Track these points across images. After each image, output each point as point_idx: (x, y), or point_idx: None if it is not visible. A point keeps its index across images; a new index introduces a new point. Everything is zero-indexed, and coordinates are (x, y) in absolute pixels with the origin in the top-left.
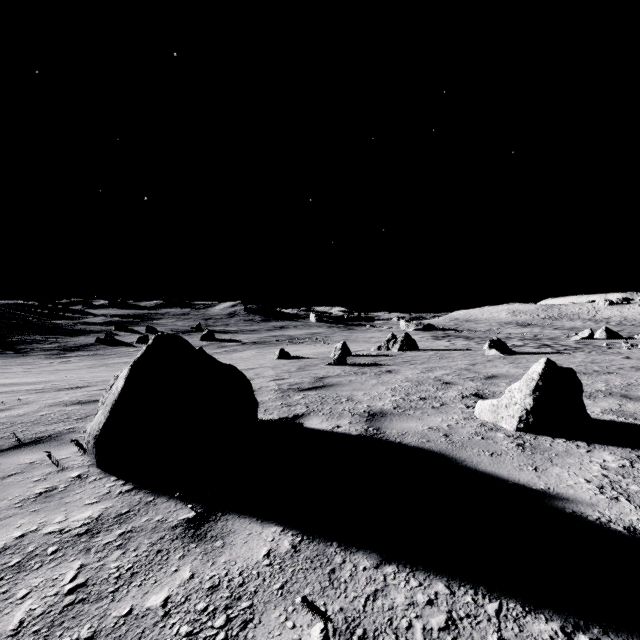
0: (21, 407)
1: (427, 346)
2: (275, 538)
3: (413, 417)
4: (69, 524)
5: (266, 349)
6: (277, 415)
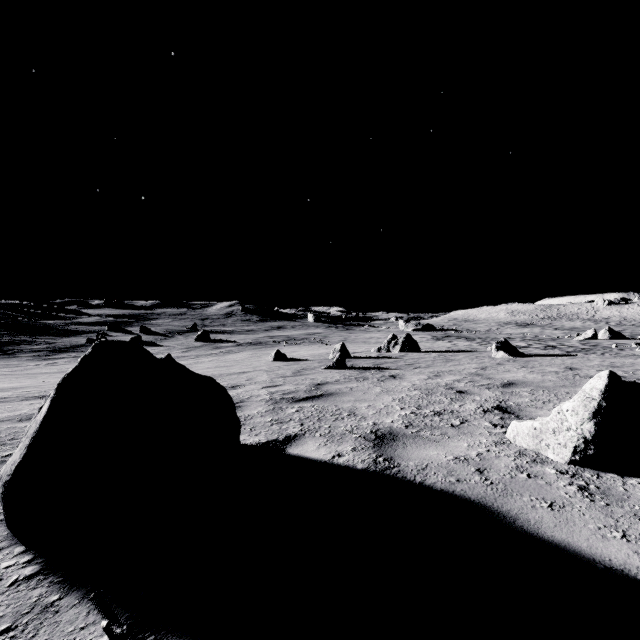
0: None
1: (428, 347)
2: None
3: (431, 441)
4: None
5: (262, 350)
6: (265, 436)
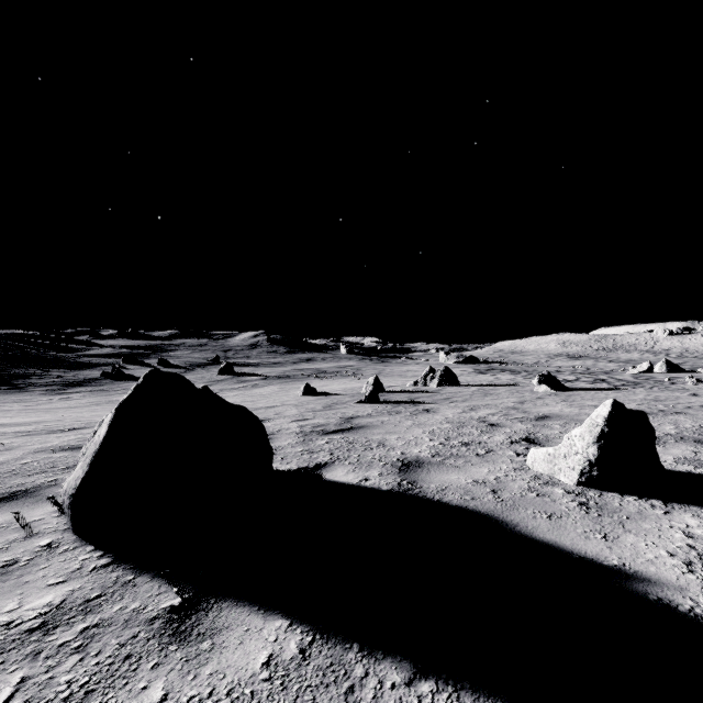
0: (2, 453)
1: (469, 381)
2: (279, 637)
3: (454, 467)
4: (21, 614)
5: (290, 384)
6: (296, 464)
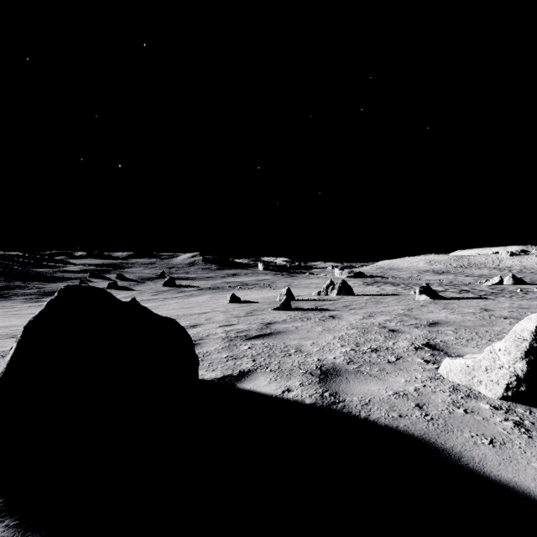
0: None
1: (361, 291)
2: None
3: (371, 376)
4: None
5: (219, 294)
6: (221, 372)
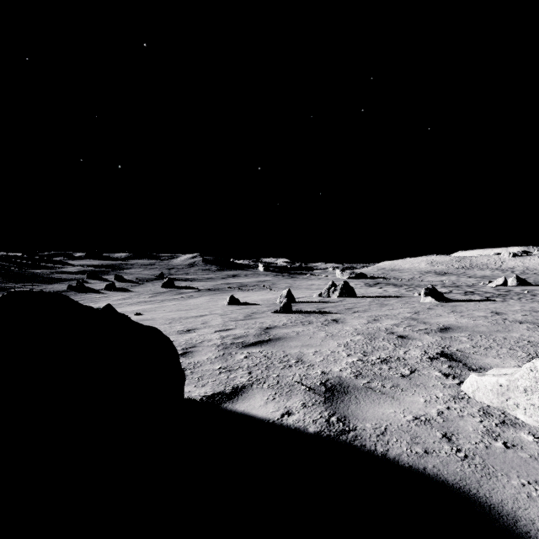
0: None
1: (363, 293)
2: None
3: (385, 394)
4: None
5: (218, 295)
6: (211, 388)
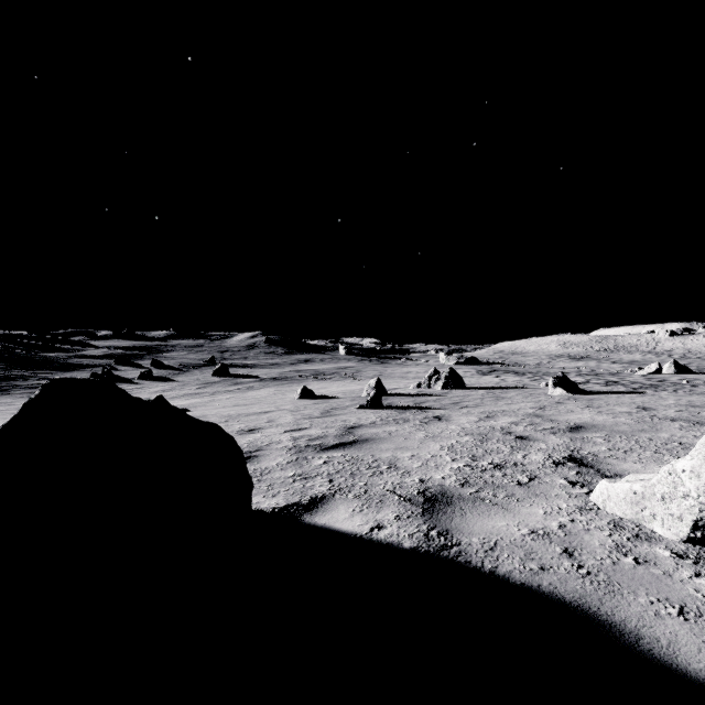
0: None
1: (474, 383)
2: None
3: (496, 505)
4: None
5: (287, 386)
6: (284, 498)
